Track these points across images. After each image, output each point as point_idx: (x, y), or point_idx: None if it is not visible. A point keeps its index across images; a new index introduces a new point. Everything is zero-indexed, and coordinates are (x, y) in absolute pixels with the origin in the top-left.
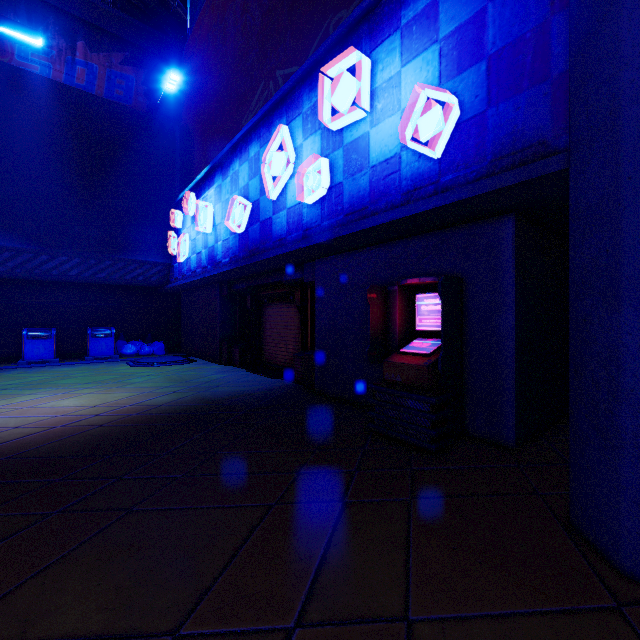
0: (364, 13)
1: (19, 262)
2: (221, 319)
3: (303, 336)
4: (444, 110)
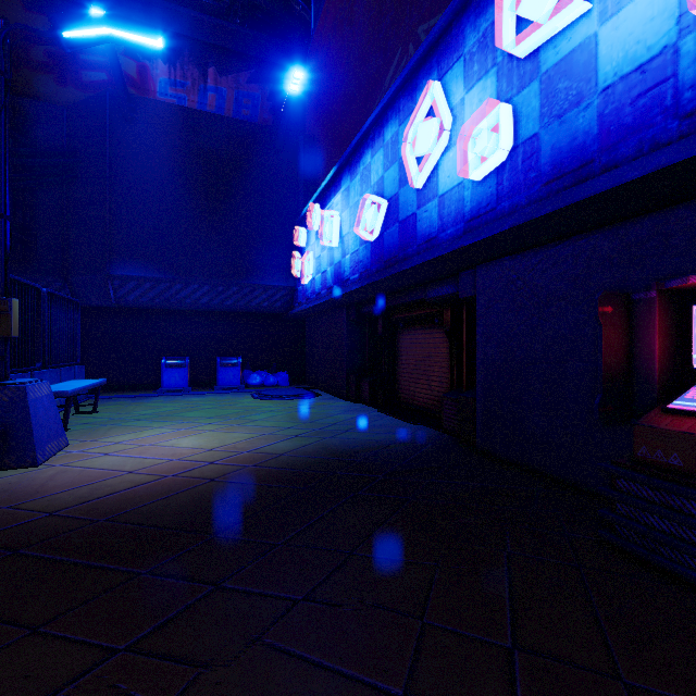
0: None
1: (158, 292)
2: (348, 348)
3: (453, 370)
4: None
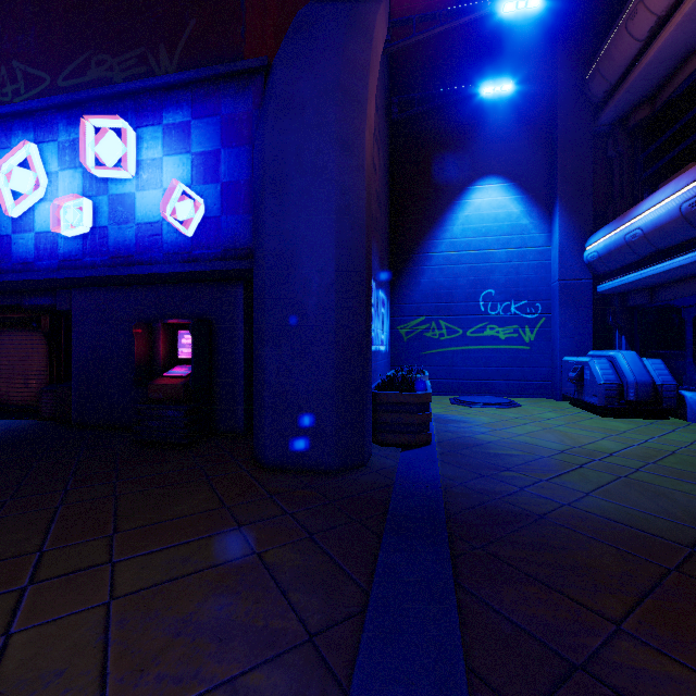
0: (130, 92)
1: None
2: None
3: (53, 368)
4: (195, 204)
